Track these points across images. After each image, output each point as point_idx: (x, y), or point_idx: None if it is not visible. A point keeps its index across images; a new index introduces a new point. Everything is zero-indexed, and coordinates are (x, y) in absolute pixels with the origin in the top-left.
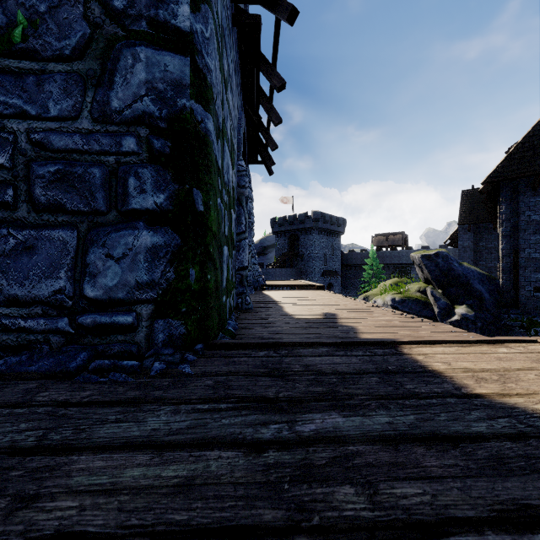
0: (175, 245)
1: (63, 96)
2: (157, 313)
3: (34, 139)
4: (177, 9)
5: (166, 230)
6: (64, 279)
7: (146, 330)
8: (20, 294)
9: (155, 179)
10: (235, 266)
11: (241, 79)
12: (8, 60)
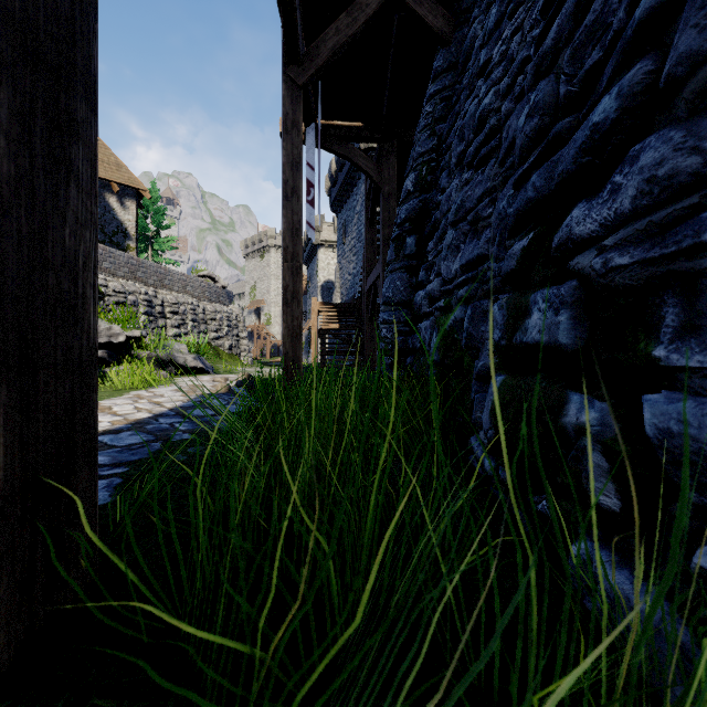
0: None
1: None
2: None
3: None
4: None
5: None
6: None
7: None
8: None
9: None
10: None
11: None
12: None
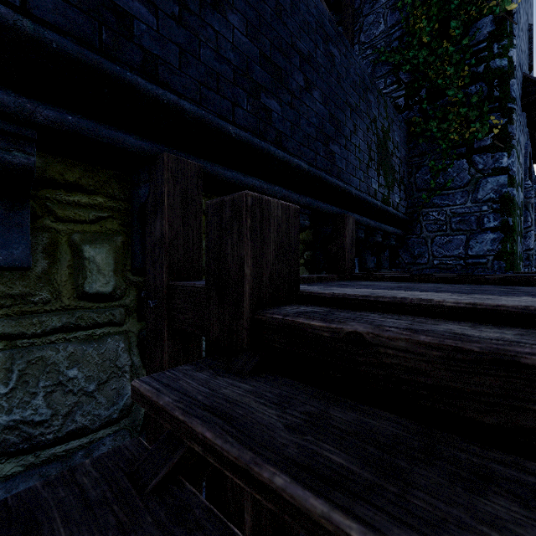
0: (501, 237)
1: (461, 198)
2: (494, 259)
3: (451, 211)
4: (502, 161)
5: (498, 233)
6: (461, 250)
7: (490, 264)
8: (447, 254)
9: (494, 217)
10: (522, 248)
11: (526, 118)
12: (444, 191)
